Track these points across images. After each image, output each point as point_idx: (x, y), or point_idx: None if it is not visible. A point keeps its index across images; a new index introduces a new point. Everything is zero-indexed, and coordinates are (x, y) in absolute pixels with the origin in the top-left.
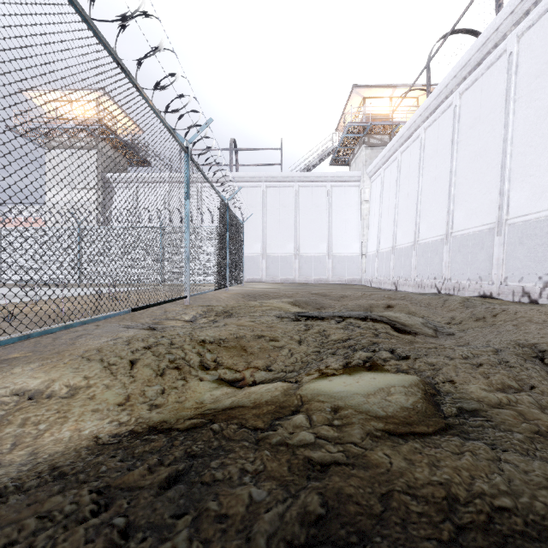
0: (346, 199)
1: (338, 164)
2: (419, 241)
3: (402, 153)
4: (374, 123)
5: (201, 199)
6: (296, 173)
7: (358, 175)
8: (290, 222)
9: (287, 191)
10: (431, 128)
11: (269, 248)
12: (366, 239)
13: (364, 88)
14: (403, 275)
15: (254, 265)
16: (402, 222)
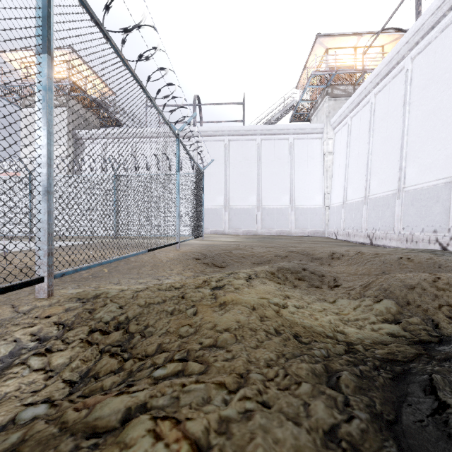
0: (308, 152)
1: (298, 121)
2: (405, 188)
3: (377, 94)
4: (339, 72)
5: (166, 153)
6: (259, 126)
7: (321, 126)
8: (253, 174)
9: (249, 144)
10: (423, 54)
11: (231, 201)
12: (329, 191)
13: (328, 37)
14: (381, 227)
15: (217, 217)
16: (379, 168)
